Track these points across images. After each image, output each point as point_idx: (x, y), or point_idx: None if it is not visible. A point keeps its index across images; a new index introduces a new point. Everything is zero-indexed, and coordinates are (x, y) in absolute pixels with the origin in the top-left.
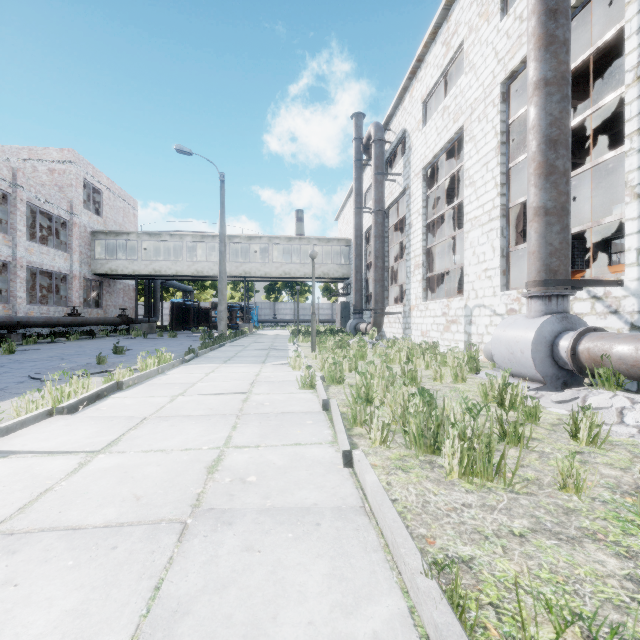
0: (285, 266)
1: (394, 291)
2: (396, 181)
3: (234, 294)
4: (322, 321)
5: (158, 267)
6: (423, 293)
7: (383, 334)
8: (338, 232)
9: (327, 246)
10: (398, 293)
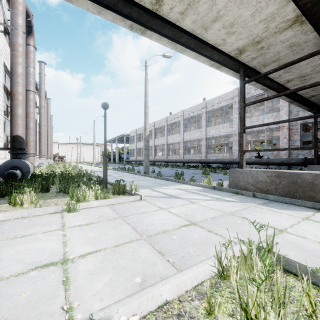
0: None
1: None
2: None
3: None
4: None
5: None
6: None
7: None
8: None
9: None
10: None
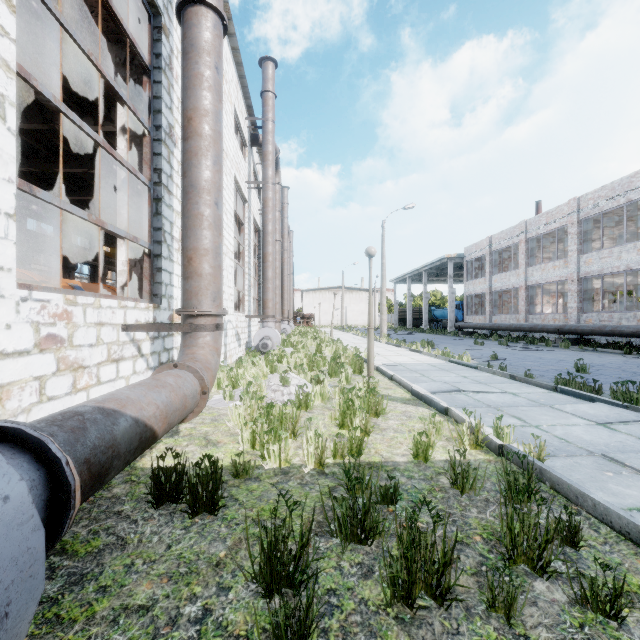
0: None
1: None
2: None
3: None
4: None
5: None
6: None
7: None
8: None
9: None
10: None
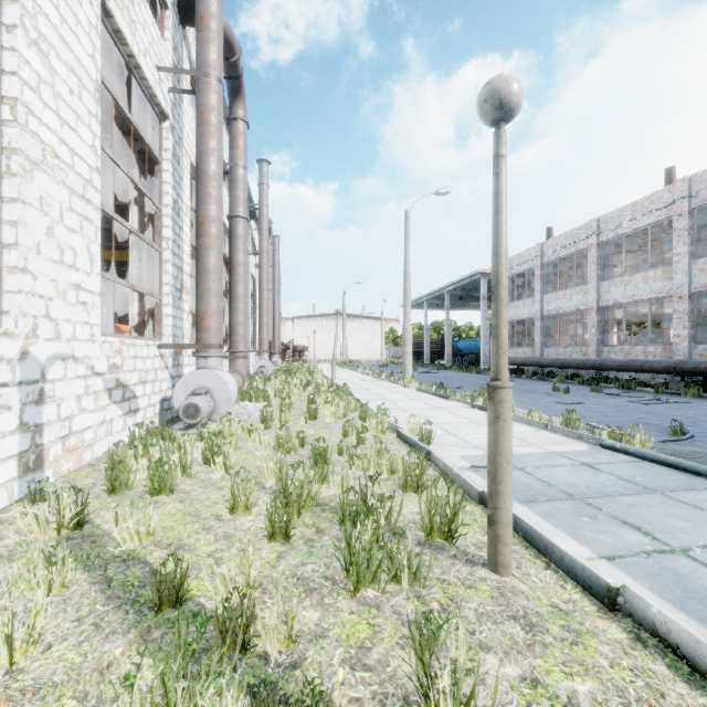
0: None
1: None
2: None
3: None
4: None
5: None
6: None
7: None
8: None
9: None
10: None
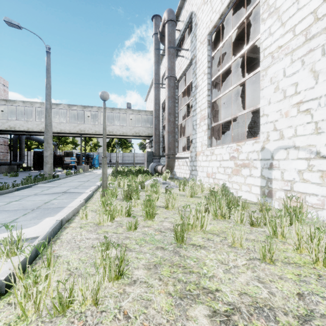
0: (109, 127)
1: (182, 142)
2: (184, 57)
3: (86, 147)
4: (139, 163)
5: (13, 124)
6: (208, 140)
7: (174, 173)
8: (146, 109)
9: (139, 116)
10: (185, 144)
